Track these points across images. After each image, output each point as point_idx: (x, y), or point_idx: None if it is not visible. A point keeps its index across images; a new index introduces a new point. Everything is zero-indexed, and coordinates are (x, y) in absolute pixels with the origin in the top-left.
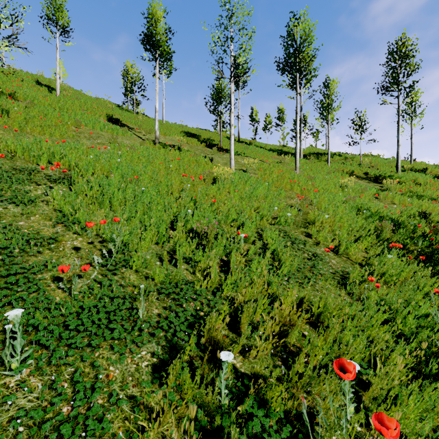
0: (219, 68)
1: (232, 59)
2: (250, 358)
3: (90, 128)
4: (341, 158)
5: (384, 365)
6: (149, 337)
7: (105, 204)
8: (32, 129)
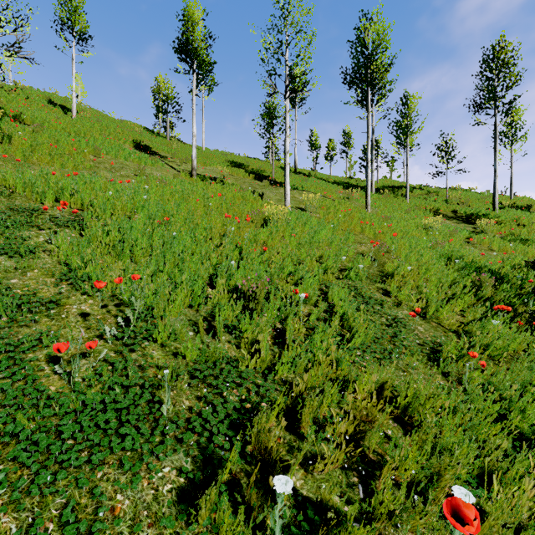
0: (272, 82)
1: (287, 69)
2: (315, 472)
3: (112, 157)
4: (422, 193)
5: (501, 484)
6: (176, 444)
7: (125, 255)
8: (39, 158)
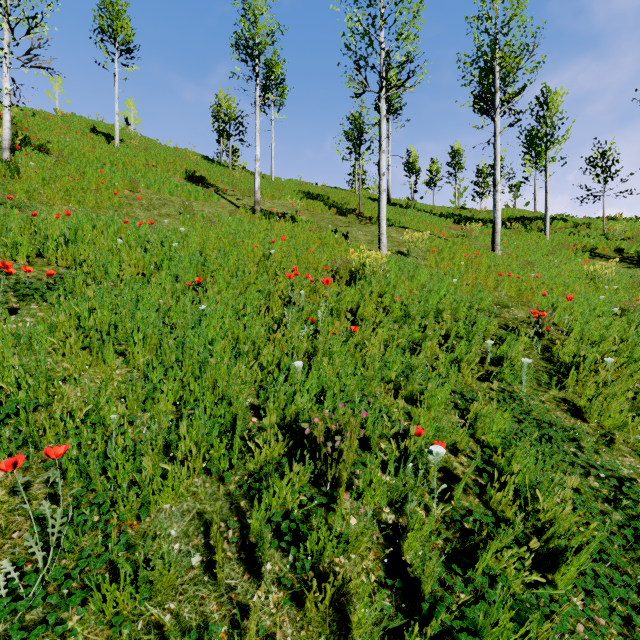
0: (360, 74)
1: (382, 57)
2: None
3: (154, 192)
4: (566, 225)
5: None
6: None
7: (108, 353)
8: (51, 195)
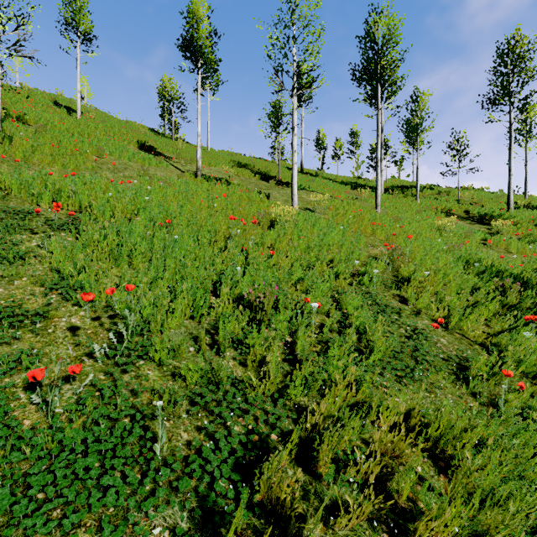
0: (278, 78)
1: (294, 65)
2: (336, 527)
3: (115, 158)
4: (433, 193)
5: None
6: (169, 494)
7: (122, 260)
8: (40, 159)
